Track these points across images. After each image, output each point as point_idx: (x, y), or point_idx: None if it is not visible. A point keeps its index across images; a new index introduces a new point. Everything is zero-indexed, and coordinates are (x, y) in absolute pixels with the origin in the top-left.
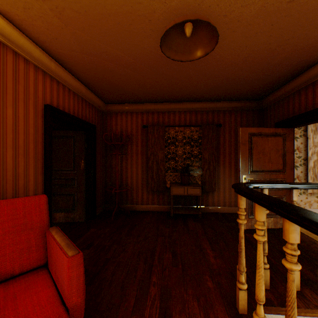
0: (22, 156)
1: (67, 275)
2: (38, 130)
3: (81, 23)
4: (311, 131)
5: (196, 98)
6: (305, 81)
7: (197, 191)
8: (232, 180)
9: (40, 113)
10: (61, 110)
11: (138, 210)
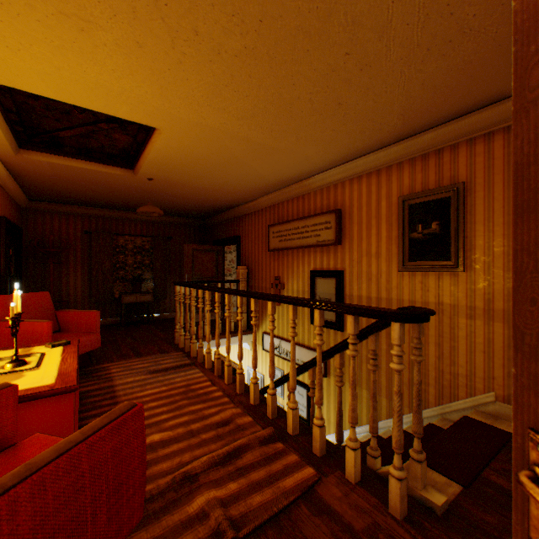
0: None
1: (95, 319)
2: None
3: (69, 173)
4: None
5: None
6: (226, 217)
7: (150, 297)
8: None
9: None
10: (10, 219)
11: None
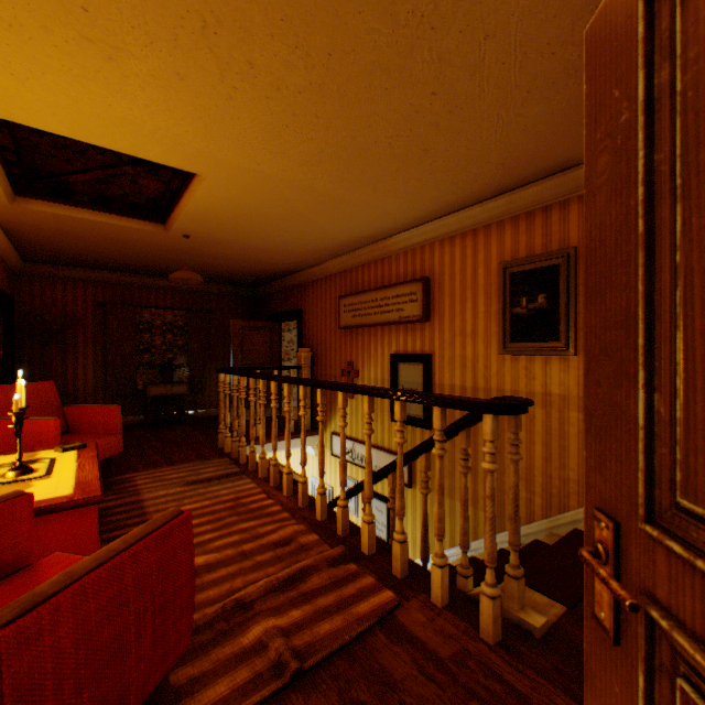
0: None
1: (116, 417)
2: None
3: (80, 227)
4: None
5: None
6: (283, 285)
7: (185, 389)
8: None
9: None
10: (0, 287)
11: None
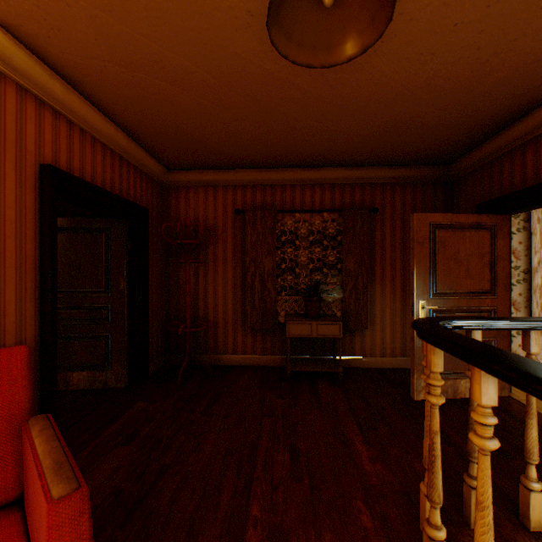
0: None
1: None
2: (25, 215)
3: None
4: (538, 222)
5: (333, 160)
6: (535, 127)
7: (335, 329)
8: (397, 309)
9: (30, 179)
10: (76, 177)
11: (227, 364)
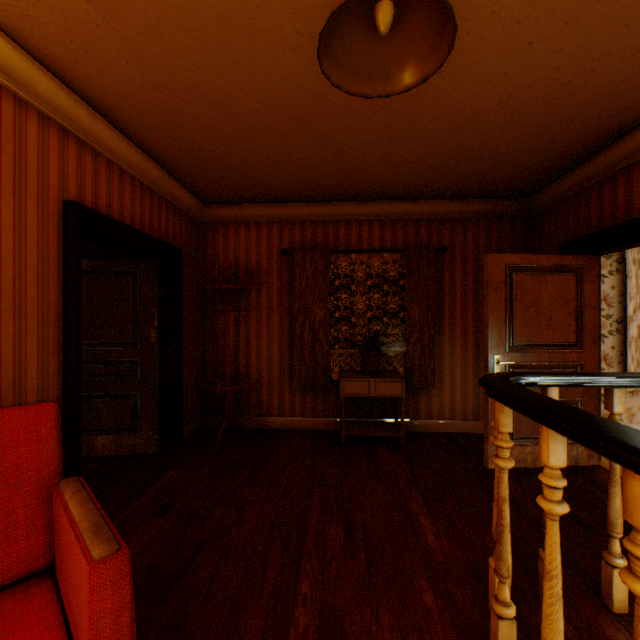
0: (8, 314)
1: (88, 608)
2: (47, 258)
3: (140, 13)
4: (633, 263)
5: (394, 193)
6: (626, 154)
7: (396, 387)
8: (468, 365)
9: (53, 218)
10: (102, 214)
11: (272, 428)
